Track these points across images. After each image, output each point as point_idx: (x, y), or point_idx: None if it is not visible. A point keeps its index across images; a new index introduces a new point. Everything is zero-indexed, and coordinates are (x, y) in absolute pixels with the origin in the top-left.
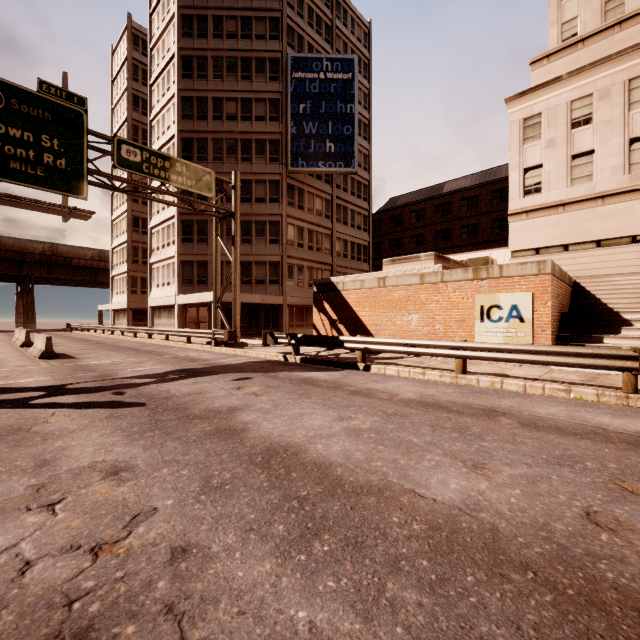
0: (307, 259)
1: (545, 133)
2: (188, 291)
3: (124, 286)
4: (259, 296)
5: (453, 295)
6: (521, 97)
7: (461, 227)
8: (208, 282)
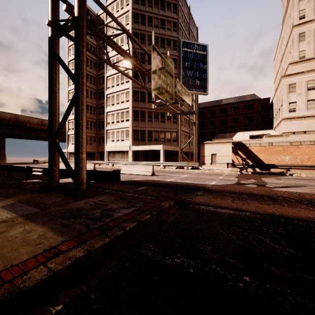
0: (184, 130)
1: (297, 90)
2: (136, 144)
3: None
4: (173, 147)
5: (305, 149)
6: (288, 76)
7: (231, 119)
8: (145, 140)
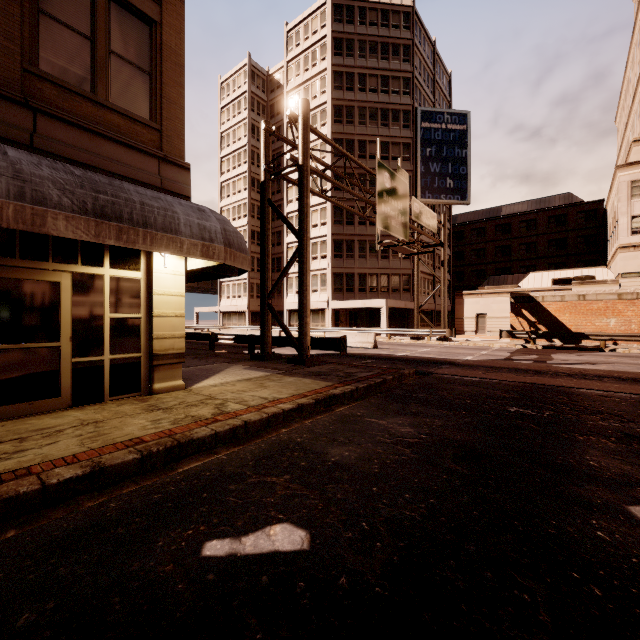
0: (423, 272)
1: None
2: (339, 298)
3: (241, 291)
4: (404, 302)
5: None
6: (630, 166)
7: (520, 244)
8: (354, 290)
